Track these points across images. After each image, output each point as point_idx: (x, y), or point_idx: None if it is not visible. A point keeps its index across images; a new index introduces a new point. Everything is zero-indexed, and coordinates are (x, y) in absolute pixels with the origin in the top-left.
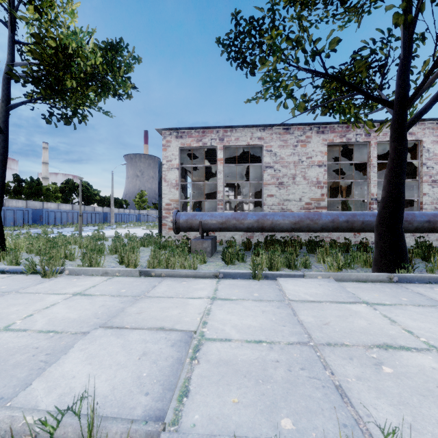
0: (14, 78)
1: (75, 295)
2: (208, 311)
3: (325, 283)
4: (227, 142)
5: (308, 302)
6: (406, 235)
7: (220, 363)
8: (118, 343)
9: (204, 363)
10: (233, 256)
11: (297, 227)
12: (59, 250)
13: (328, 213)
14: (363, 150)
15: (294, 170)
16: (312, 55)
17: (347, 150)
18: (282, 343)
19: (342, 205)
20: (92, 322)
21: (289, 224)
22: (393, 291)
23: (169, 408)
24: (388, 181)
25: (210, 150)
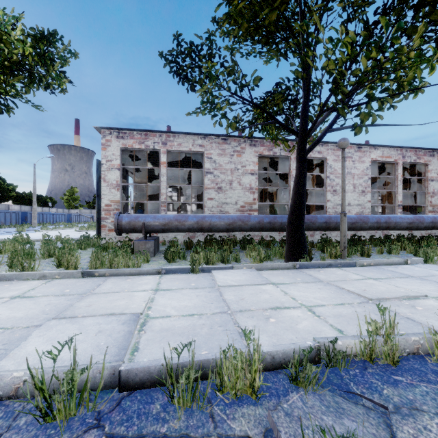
0: None
1: (14, 298)
2: (152, 299)
3: (248, 272)
4: (170, 146)
5: (233, 286)
6: (316, 233)
7: (162, 331)
8: (74, 328)
9: (150, 332)
10: (174, 255)
11: (231, 228)
12: None
13: (255, 215)
14: (287, 162)
15: (231, 177)
16: (241, 86)
17: (275, 161)
18: (209, 314)
19: (270, 208)
20: (41, 318)
21: (224, 225)
22: (293, 275)
23: (124, 359)
24: (294, 192)
25: (153, 152)
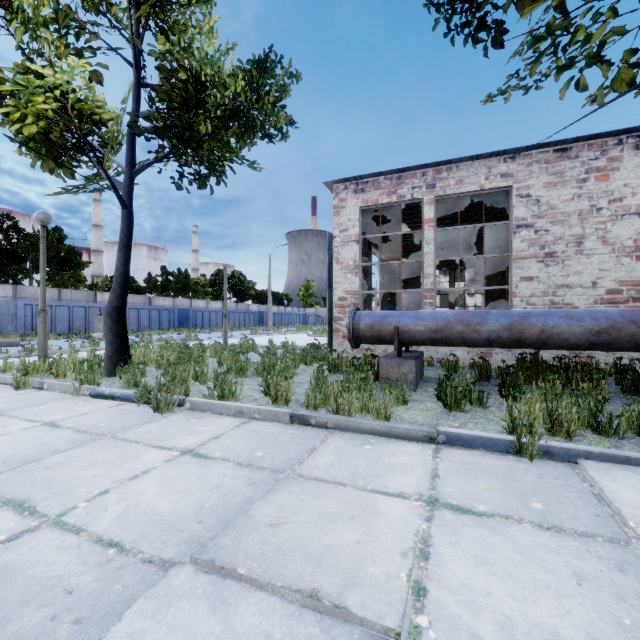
0: (136, 130)
1: (184, 453)
2: (424, 545)
3: None
4: (441, 189)
5: None
6: None
7: None
8: (207, 635)
9: None
10: (460, 396)
11: (603, 341)
12: (187, 368)
13: None
14: None
15: (580, 228)
16: None
17: None
18: None
19: None
20: (186, 532)
21: (582, 335)
22: None
23: None
24: None
25: (410, 208)
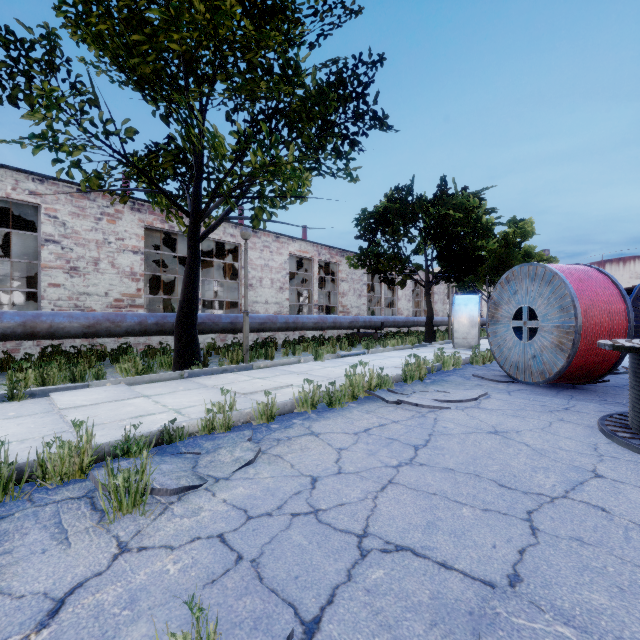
0: None
1: None
2: None
3: (113, 389)
4: None
5: (85, 406)
6: (228, 337)
7: None
8: None
9: None
10: None
11: (92, 331)
12: None
13: (135, 314)
14: None
15: (97, 253)
16: (105, 132)
17: (175, 238)
18: (38, 437)
19: (167, 304)
20: None
21: (79, 328)
22: (177, 385)
23: None
24: (185, 286)
25: None
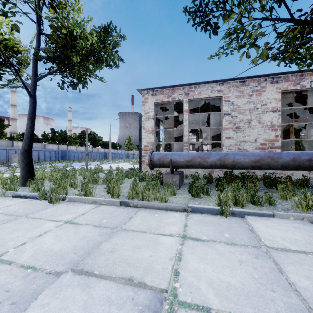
0: (38, 57)
1: (66, 223)
2: (179, 255)
3: (301, 226)
4: (191, 96)
5: (290, 251)
6: None
7: None
8: (80, 301)
9: None
10: (198, 190)
11: (257, 165)
12: (66, 181)
13: (288, 152)
14: None
15: (250, 116)
16: (278, 0)
17: (298, 97)
18: None
19: (294, 145)
20: (68, 258)
21: (249, 163)
22: None
23: None
24: None
25: (177, 103)
